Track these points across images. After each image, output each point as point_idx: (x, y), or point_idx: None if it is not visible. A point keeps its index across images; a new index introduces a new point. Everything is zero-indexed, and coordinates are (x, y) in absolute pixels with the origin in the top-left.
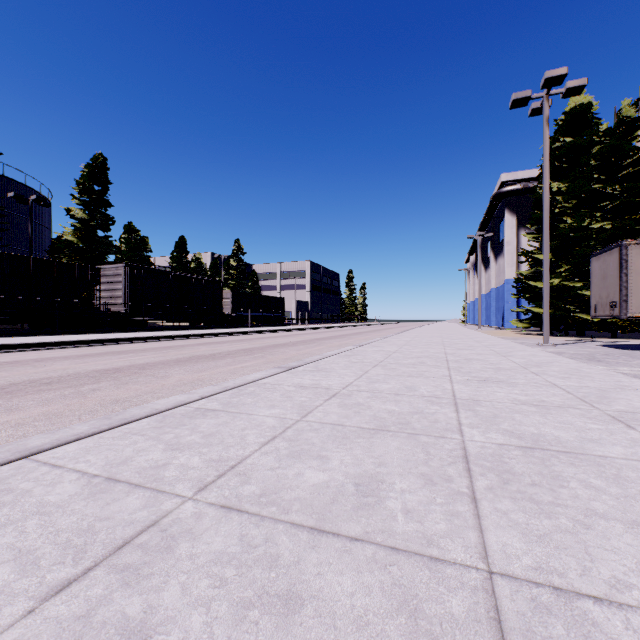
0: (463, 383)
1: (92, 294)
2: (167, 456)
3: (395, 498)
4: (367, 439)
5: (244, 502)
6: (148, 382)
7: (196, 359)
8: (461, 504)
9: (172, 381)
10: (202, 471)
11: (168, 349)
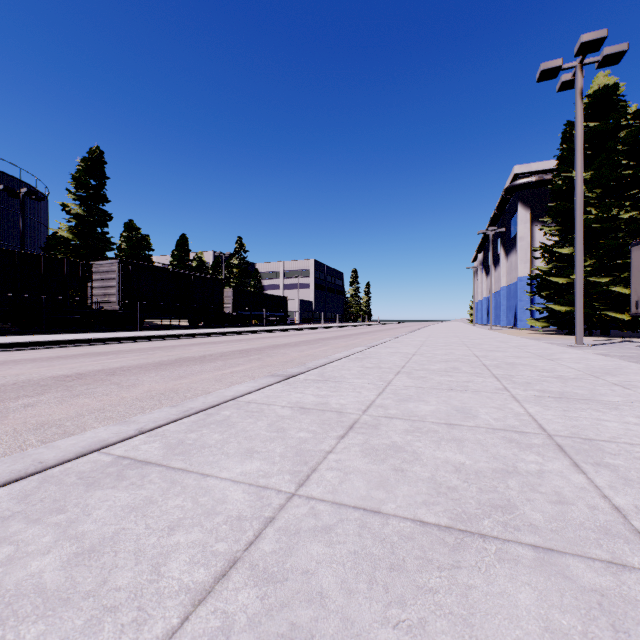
0: (536, 402)
1: (83, 291)
2: None
3: None
4: (449, 574)
5: None
6: (105, 394)
7: (181, 362)
8: None
9: (137, 392)
10: None
11: (156, 350)
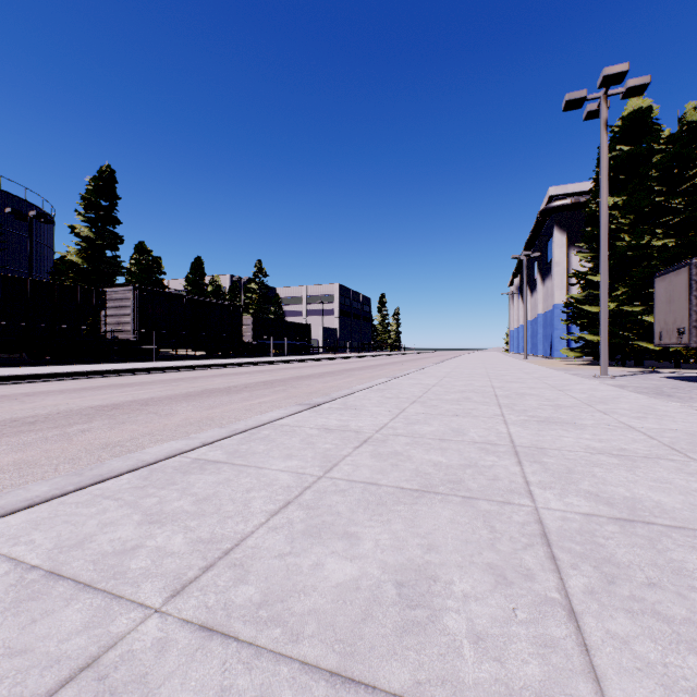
0: (520, 425)
1: (97, 320)
2: (141, 533)
3: (456, 611)
4: (409, 506)
5: (234, 618)
6: (148, 421)
7: (208, 393)
8: (555, 623)
9: (176, 420)
10: (183, 559)
11: (179, 381)
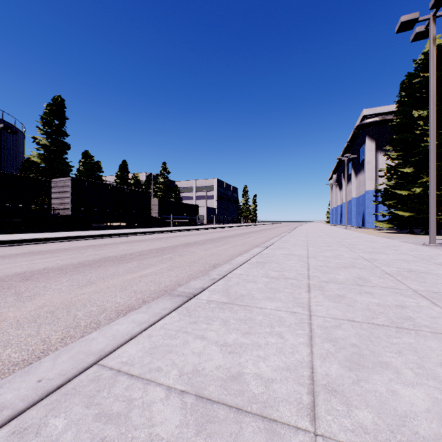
0: None
1: (43, 201)
2: None
3: None
4: None
5: None
6: None
7: (101, 262)
8: None
9: (26, 309)
10: None
11: (89, 248)
